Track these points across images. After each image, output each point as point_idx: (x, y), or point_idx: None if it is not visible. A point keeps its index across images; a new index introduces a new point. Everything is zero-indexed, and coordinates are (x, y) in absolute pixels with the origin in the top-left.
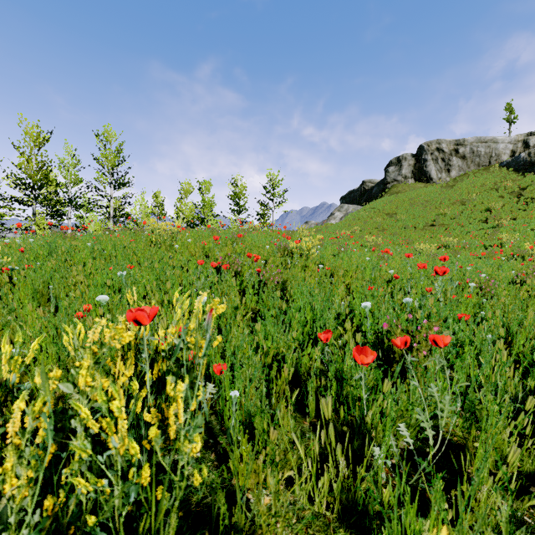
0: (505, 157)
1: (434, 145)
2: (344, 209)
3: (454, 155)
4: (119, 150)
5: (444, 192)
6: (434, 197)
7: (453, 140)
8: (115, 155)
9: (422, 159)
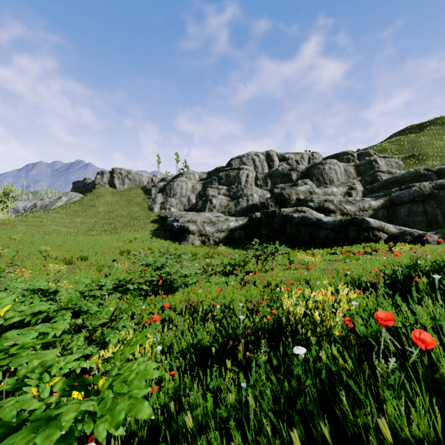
0: (145, 183)
1: (119, 170)
2: (69, 195)
3: (127, 177)
4: None
5: (115, 197)
6: (109, 200)
7: (127, 170)
8: None
9: (113, 176)
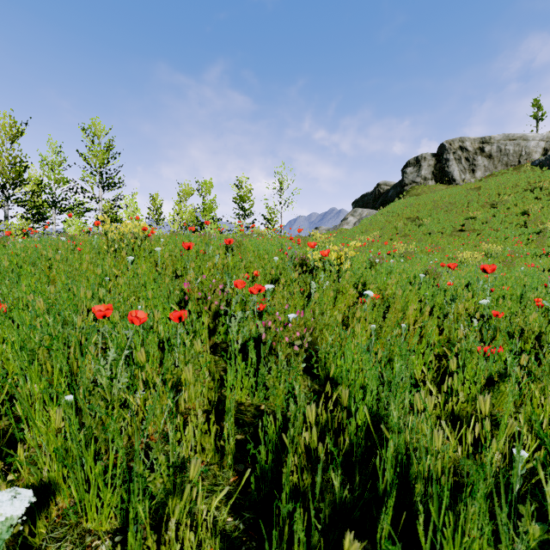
0: (536, 156)
1: (456, 144)
2: (358, 213)
3: (479, 154)
4: (108, 147)
5: (470, 194)
6: (459, 200)
7: (478, 138)
8: (105, 152)
9: (443, 158)
